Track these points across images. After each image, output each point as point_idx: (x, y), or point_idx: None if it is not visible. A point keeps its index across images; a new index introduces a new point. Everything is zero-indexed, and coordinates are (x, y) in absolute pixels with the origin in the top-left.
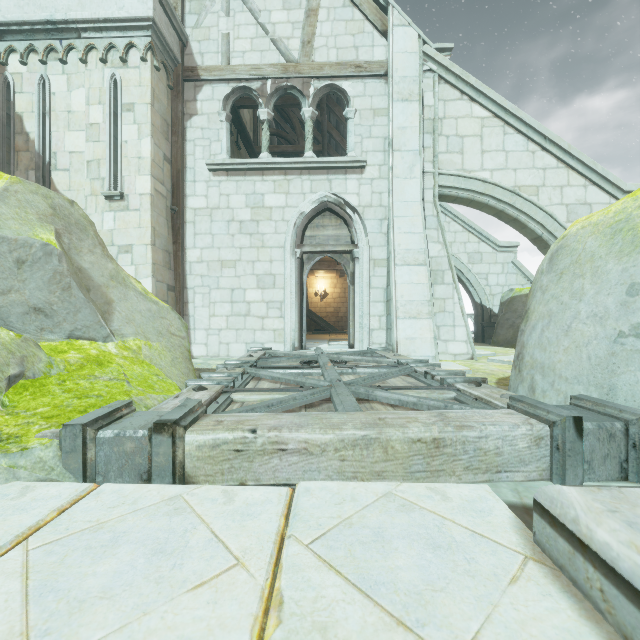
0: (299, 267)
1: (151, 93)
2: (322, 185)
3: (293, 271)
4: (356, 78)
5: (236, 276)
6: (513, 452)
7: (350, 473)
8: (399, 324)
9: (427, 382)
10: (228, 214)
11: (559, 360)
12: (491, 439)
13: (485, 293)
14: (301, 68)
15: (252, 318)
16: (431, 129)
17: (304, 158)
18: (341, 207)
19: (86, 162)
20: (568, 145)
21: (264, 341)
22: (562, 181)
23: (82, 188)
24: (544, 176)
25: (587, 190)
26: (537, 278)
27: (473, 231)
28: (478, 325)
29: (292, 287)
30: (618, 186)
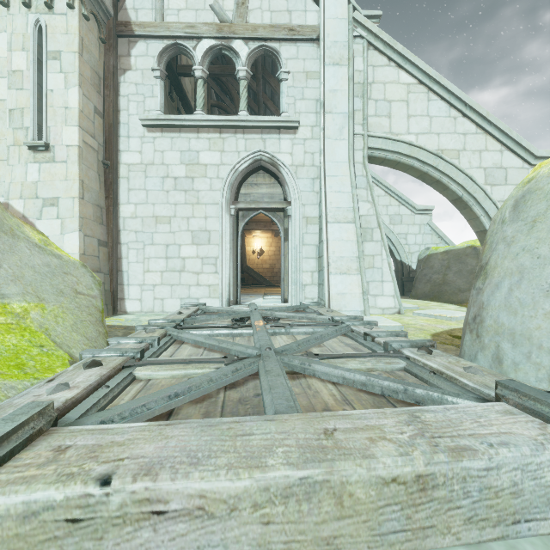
0: (234, 224)
1: (79, 42)
2: (256, 144)
3: (228, 228)
4: (289, 41)
5: (171, 232)
6: (537, 489)
7: (279, 544)
8: (331, 280)
9: (367, 345)
10: (163, 170)
11: (537, 326)
12: (505, 470)
13: (404, 251)
14: (236, 28)
15: (187, 274)
16: (361, 93)
17: (238, 116)
18: (275, 166)
19: (8, 110)
20: (486, 112)
21: (199, 296)
22: (481, 146)
23: (4, 137)
24: (464, 141)
25: (503, 155)
26: (494, 229)
27: (394, 195)
28: (398, 280)
29: (227, 243)
30: (531, 152)
